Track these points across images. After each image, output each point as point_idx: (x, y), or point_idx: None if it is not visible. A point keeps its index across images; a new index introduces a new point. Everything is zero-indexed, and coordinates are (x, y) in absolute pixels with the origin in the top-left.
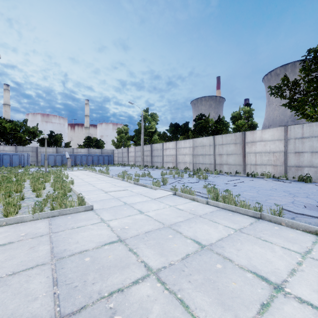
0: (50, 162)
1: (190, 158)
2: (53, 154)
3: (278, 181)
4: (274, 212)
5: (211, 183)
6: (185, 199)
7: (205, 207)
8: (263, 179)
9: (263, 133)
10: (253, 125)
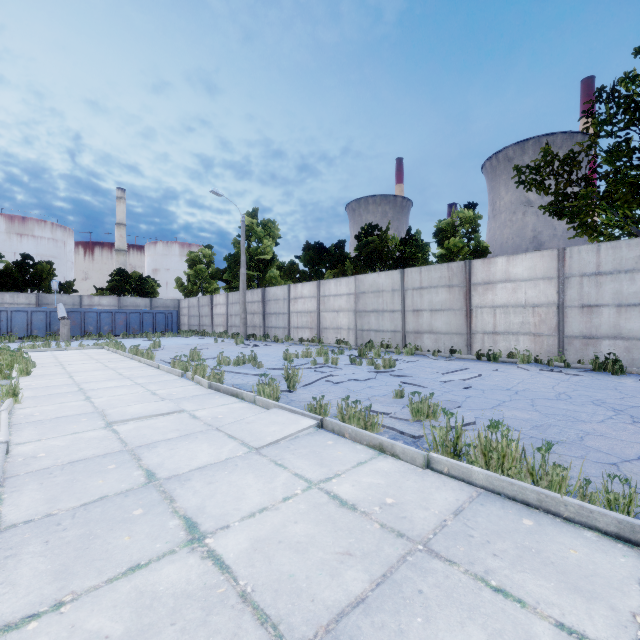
0: (17, 329)
1: (350, 318)
2: (24, 309)
3: (556, 371)
4: None
5: (410, 382)
6: (353, 445)
7: (429, 487)
8: (516, 367)
9: (511, 264)
10: (480, 250)
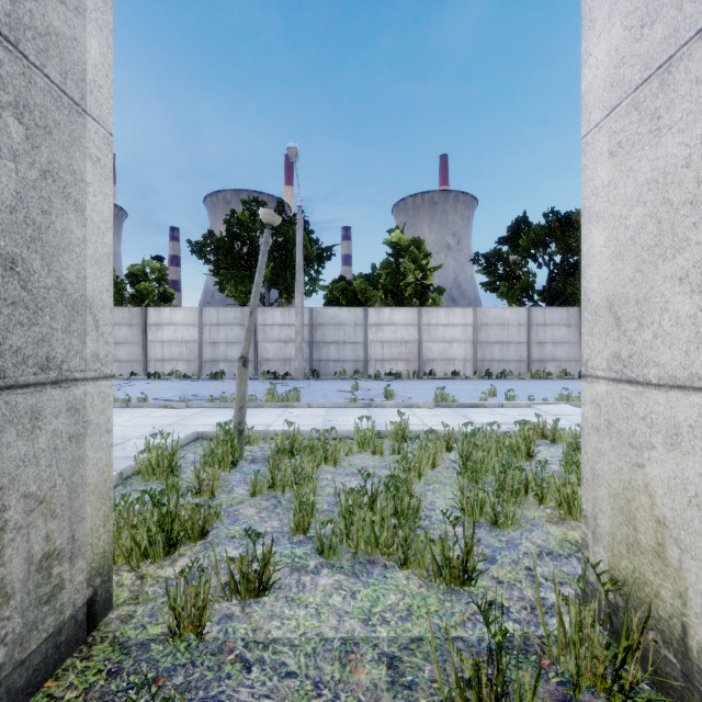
0: None
1: None
2: None
3: (186, 380)
4: (141, 401)
5: None
6: None
7: None
8: (169, 381)
9: (174, 314)
10: (166, 295)
